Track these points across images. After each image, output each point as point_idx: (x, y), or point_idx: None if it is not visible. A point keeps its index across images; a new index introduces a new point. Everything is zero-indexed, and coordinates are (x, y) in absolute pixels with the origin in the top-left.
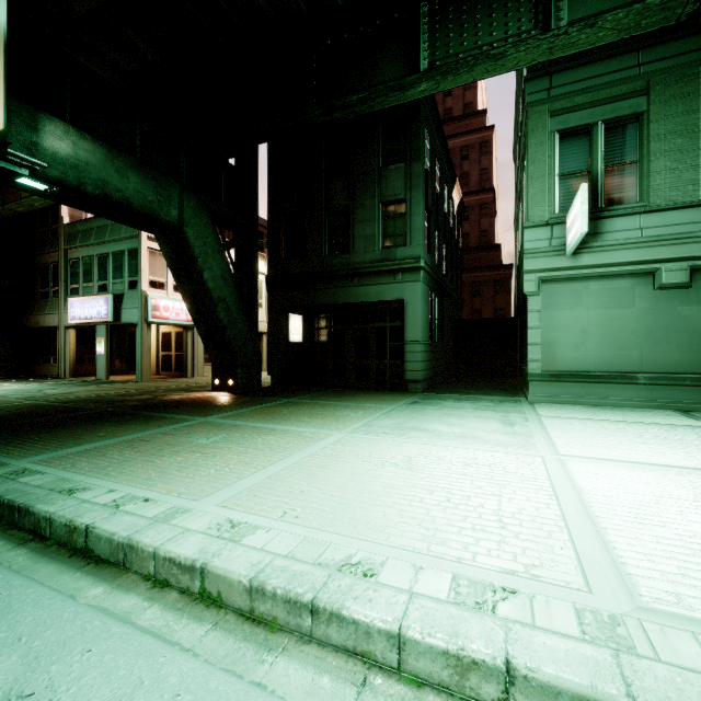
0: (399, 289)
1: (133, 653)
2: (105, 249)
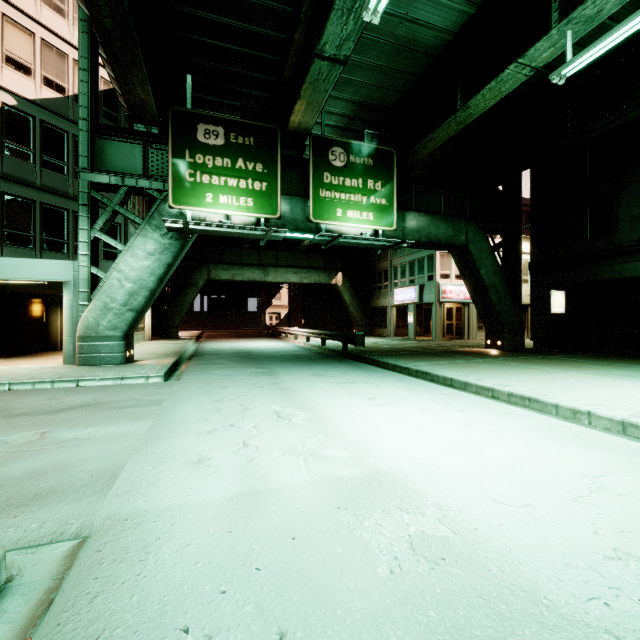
0: None
1: (475, 396)
2: (413, 257)
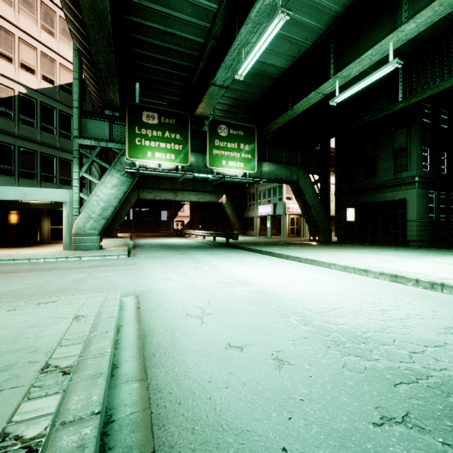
0: (403, 193)
1: (290, 261)
2: (270, 186)
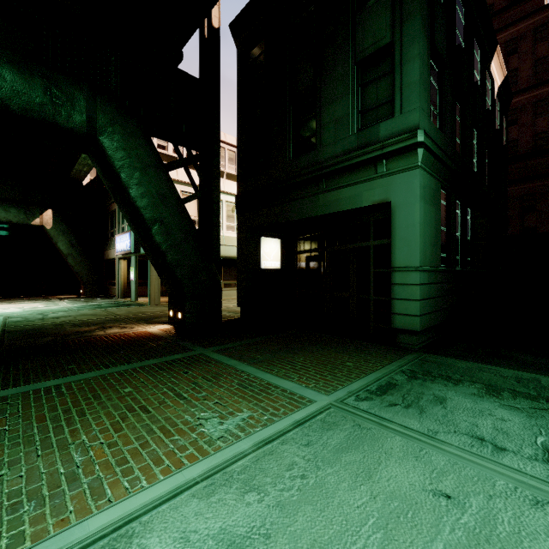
0: (382, 187)
1: None
2: None
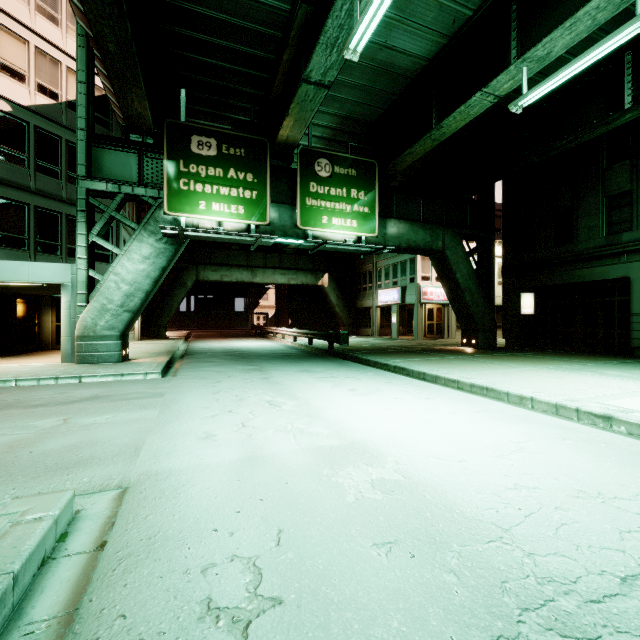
0: (624, 268)
1: (443, 387)
2: (396, 259)
